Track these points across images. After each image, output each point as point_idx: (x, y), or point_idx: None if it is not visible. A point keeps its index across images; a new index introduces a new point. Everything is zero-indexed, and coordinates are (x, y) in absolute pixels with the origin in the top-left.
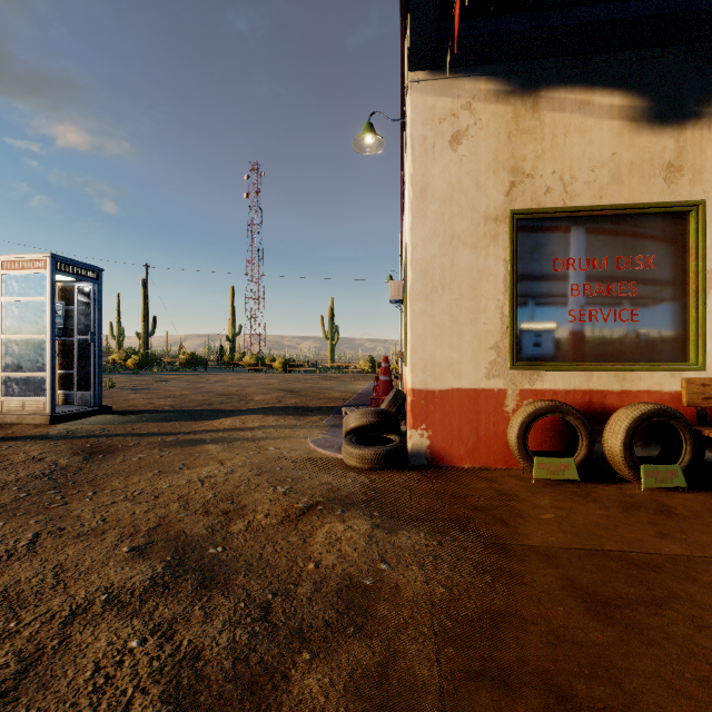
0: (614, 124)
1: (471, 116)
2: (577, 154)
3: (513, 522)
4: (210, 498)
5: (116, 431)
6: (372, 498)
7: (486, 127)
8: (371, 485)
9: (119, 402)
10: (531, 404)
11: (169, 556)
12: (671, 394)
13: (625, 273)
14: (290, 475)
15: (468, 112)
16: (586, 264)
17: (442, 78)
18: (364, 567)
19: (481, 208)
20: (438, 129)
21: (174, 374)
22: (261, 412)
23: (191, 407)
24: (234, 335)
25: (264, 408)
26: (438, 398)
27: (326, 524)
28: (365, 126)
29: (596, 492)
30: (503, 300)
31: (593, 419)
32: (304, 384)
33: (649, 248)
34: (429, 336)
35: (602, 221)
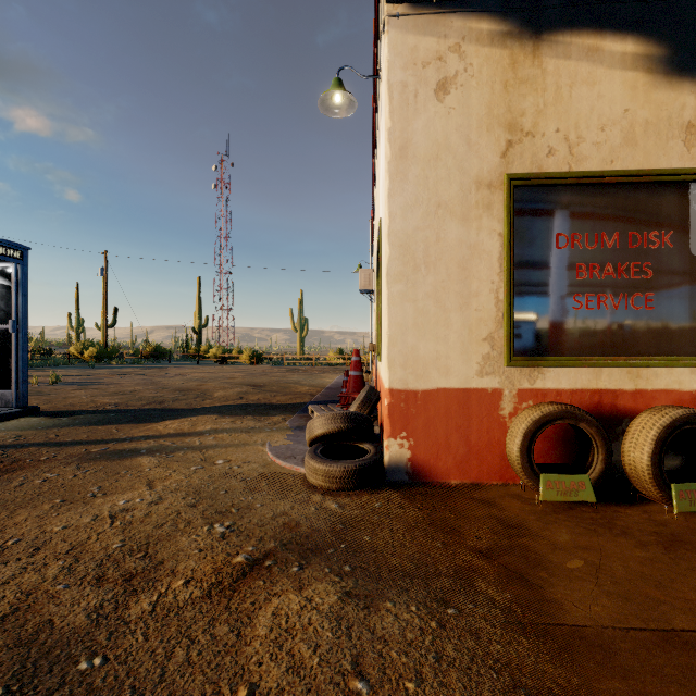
0: (627, 75)
1: (460, 60)
2: (585, 109)
3: (533, 575)
4: (114, 550)
5: (34, 438)
6: (341, 539)
7: (478, 74)
8: (339, 516)
9: (56, 400)
10: (535, 408)
11: (1, 687)
12: (691, 394)
13: (639, 251)
14: (237, 502)
15: (457, 56)
16: (594, 240)
17: (426, 13)
18: (328, 692)
19: (472, 171)
20: (421, 75)
21: (133, 367)
22: (217, 411)
23: (139, 406)
24: (200, 327)
25: (221, 407)
26: (421, 400)
27: (274, 597)
28: (333, 81)
29: (620, 518)
30: (498, 283)
31: (603, 424)
32: (270, 377)
33: (665, 223)
34: (411, 325)
35: (612, 191)
